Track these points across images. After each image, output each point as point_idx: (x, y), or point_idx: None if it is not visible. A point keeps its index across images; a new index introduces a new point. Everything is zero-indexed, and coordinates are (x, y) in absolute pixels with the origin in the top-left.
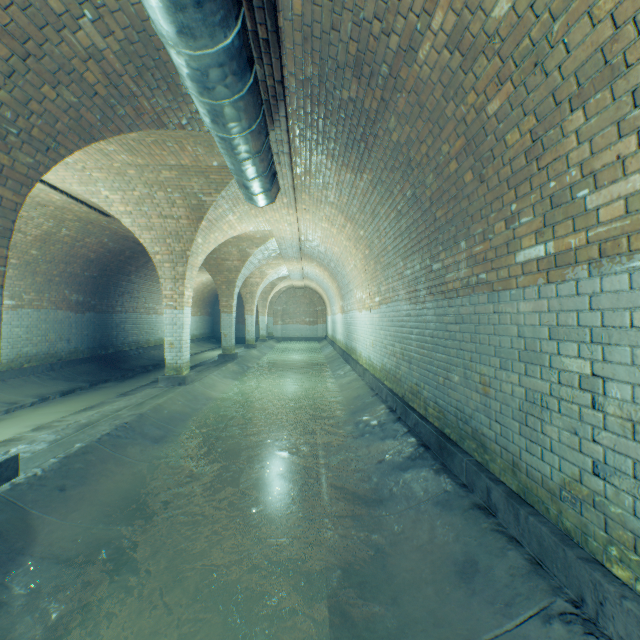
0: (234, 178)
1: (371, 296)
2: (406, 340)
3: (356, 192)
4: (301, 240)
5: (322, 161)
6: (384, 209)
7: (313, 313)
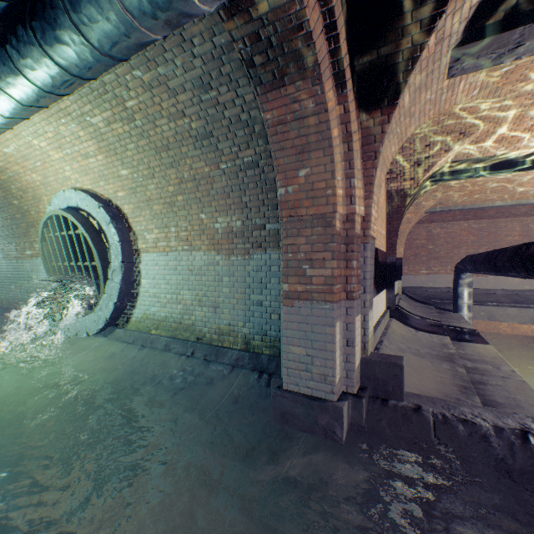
0: None
1: None
2: None
3: None
4: None
5: None
6: None
7: None
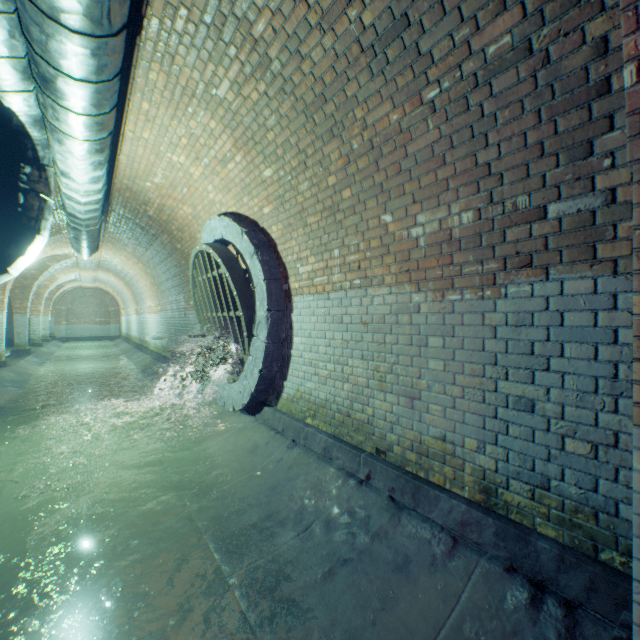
0: (61, 234)
1: (157, 306)
2: (171, 329)
3: (145, 255)
4: (102, 260)
5: (125, 238)
6: (159, 267)
7: (105, 313)
